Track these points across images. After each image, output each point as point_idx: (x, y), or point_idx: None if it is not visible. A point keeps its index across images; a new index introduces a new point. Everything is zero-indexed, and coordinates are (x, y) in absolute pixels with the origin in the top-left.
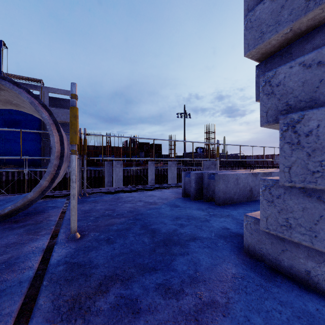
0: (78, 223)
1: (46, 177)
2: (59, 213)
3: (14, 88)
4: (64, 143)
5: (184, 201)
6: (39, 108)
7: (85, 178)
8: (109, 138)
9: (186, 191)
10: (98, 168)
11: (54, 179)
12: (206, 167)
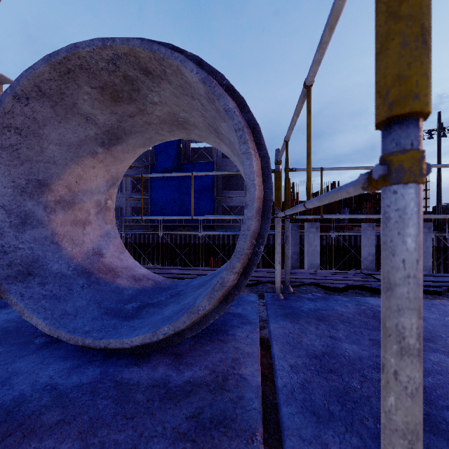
0: (333, 441)
1: (234, 264)
2: (256, 346)
3: (173, 53)
4: (271, 177)
5: None
6: (220, 90)
7: (287, 256)
8: (293, 189)
9: None
10: None
11: (248, 268)
12: None
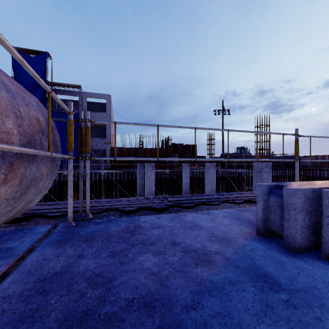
0: None
1: None
2: None
3: None
4: None
5: (272, 253)
6: None
7: (87, 190)
8: (143, 139)
9: (268, 226)
10: (131, 171)
11: None
12: (257, 171)
